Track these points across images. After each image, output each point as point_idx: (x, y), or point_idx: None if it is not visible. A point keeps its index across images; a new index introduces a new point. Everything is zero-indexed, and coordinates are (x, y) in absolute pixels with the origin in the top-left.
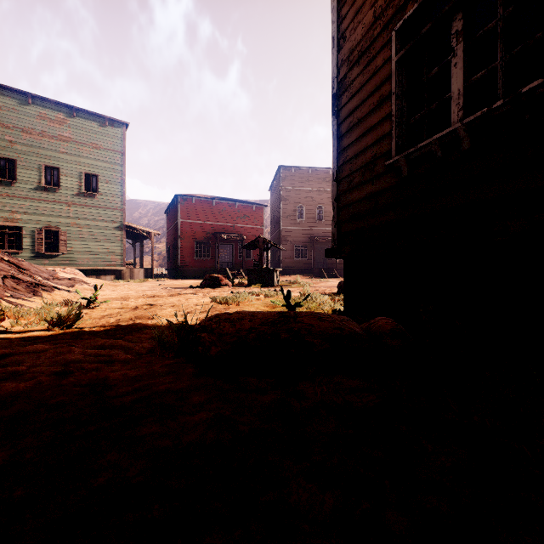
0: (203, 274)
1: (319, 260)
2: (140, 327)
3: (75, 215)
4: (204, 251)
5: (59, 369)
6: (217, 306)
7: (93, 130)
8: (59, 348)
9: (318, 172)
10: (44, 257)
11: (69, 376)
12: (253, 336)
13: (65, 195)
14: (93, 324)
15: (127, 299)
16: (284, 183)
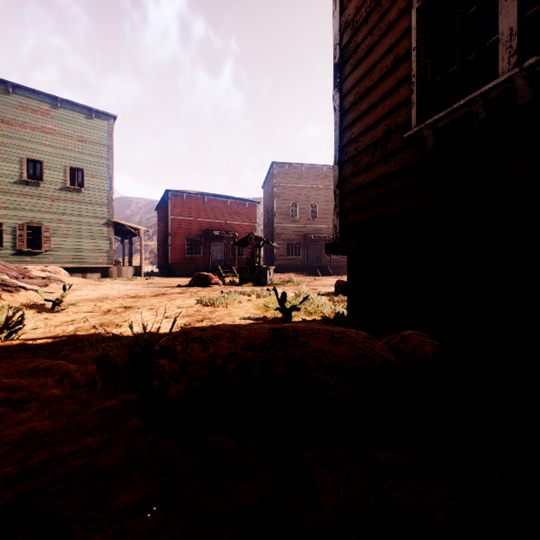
0: (194, 272)
1: (312, 258)
2: (99, 339)
3: (59, 210)
4: (196, 248)
5: None
6: (202, 309)
7: (78, 122)
8: None
9: (311, 169)
10: (26, 255)
11: None
12: (233, 368)
13: (48, 189)
14: (45, 334)
15: (104, 300)
16: (277, 179)
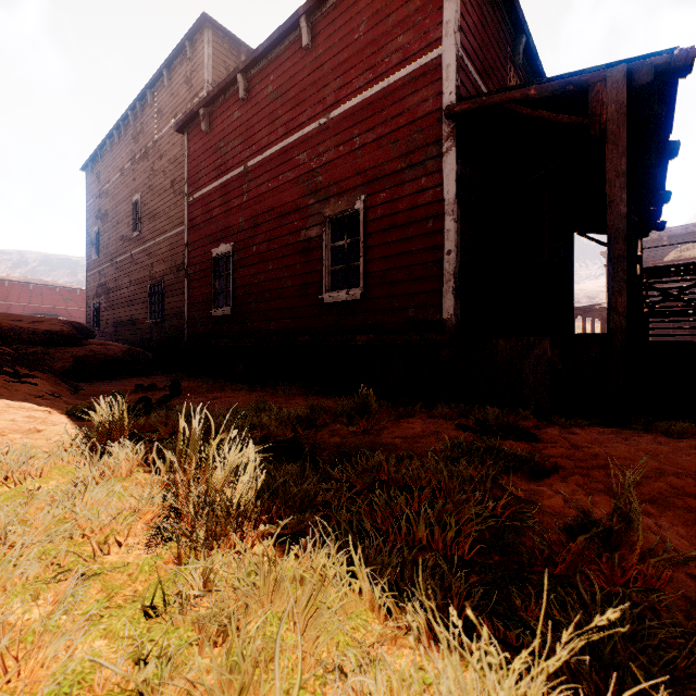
0: None
1: None
2: None
3: None
4: None
5: None
6: None
7: None
8: None
9: None
10: None
11: None
12: None
13: None
14: None
15: None
16: None
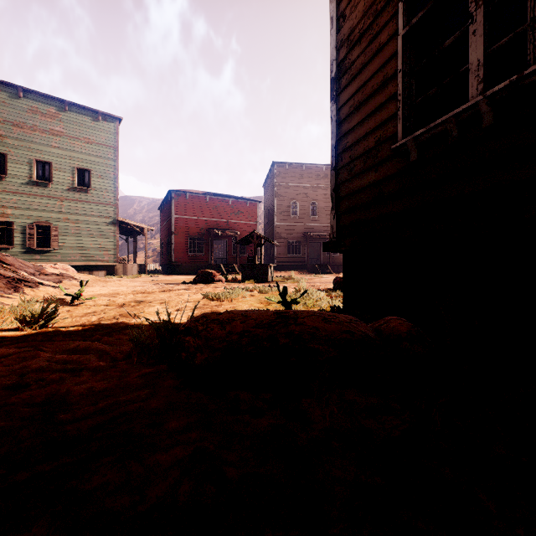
0: (197, 269)
1: (312, 256)
2: (122, 327)
3: (67, 210)
4: (198, 247)
5: (11, 381)
6: (208, 303)
7: (85, 124)
8: (22, 353)
9: (312, 169)
10: (35, 253)
11: (22, 391)
12: (246, 341)
13: (56, 189)
14: (73, 323)
15: (116, 295)
16: (278, 179)
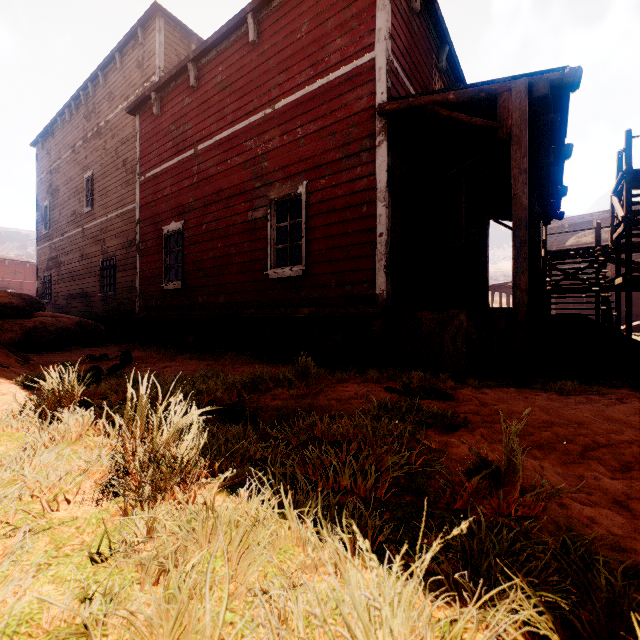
0: None
1: None
2: None
3: None
4: None
5: None
6: None
7: None
8: None
9: None
10: None
11: None
12: None
13: None
14: None
15: None
16: None
